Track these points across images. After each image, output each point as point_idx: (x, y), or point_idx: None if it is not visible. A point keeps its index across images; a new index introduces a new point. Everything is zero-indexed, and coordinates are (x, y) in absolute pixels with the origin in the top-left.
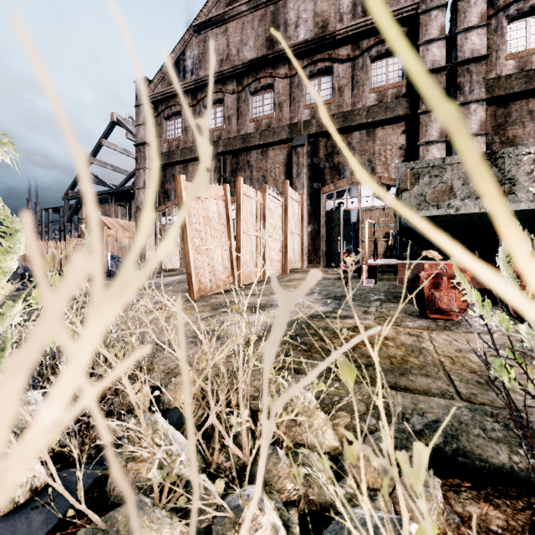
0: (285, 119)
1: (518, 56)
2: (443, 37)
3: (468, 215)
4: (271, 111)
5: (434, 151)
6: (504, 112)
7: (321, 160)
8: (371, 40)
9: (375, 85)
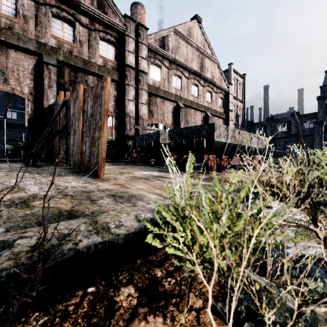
0: (31, 33)
1: (153, 79)
2: (134, 54)
3: (222, 142)
4: (12, 15)
5: (131, 105)
6: (149, 99)
7: (66, 83)
8: (101, 27)
9: (101, 54)
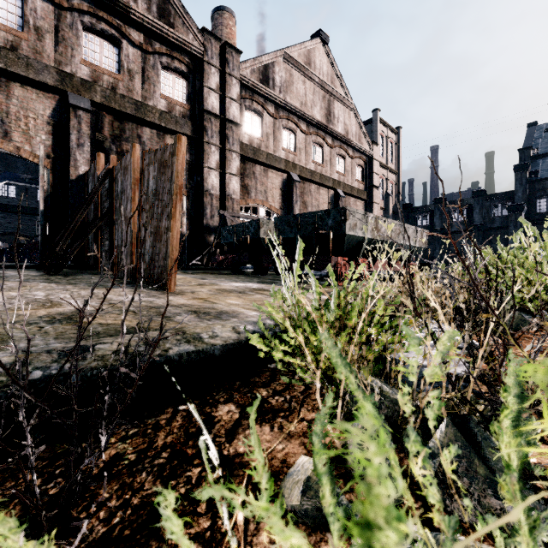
0: (48, 56)
1: (250, 135)
2: (219, 93)
3: (359, 237)
4: (16, 26)
5: (213, 177)
6: (244, 167)
7: (106, 139)
8: (163, 48)
9: (164, 93)
